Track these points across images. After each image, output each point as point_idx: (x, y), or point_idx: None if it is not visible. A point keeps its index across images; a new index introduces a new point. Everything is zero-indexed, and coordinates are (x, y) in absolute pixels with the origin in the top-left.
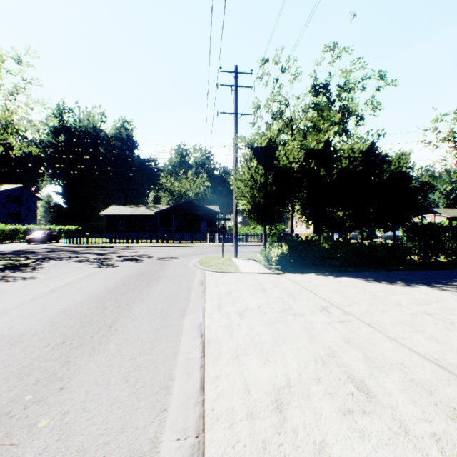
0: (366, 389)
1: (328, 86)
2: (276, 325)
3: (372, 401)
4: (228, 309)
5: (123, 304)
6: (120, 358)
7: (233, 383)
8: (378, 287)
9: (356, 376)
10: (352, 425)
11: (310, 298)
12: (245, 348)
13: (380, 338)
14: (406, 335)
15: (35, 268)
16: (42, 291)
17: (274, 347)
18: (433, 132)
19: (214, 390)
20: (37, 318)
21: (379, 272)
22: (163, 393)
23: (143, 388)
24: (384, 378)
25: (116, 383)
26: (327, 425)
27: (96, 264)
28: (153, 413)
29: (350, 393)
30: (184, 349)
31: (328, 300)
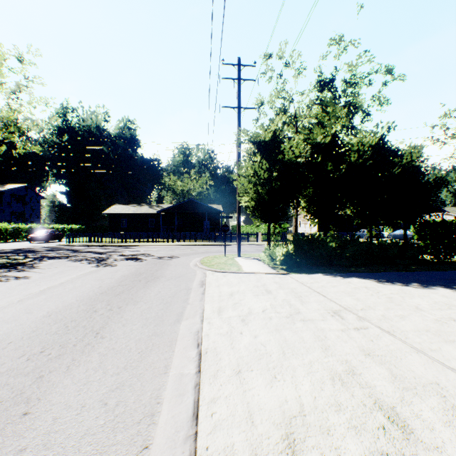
0: (400, 421)
1: (333, 81)
2: (283, 333)
3: (410, 439)
4: (230, 313)
5: (115, 307)
6: (101, 372)
7: (233, 409)
8: (393, 289)
9: (385, 402)
10: None
11: (319, 301)
12: (248, 361)
13: (404, 349)
14: (435, 346)
15: (31, 267)
16: (32, 292)
17: (282, 361)
18: (441, 128)
19: (210, 418)
20: (19, 323)
21: (391, 272)
22: (147, 423)
23: (123, 415)
24: (419, 404)
25: (92, 407)
26: None
27: (94, 263)
28: (130, 453)
29: (380, 426)
30: (177, 362)
31: (340, 304)
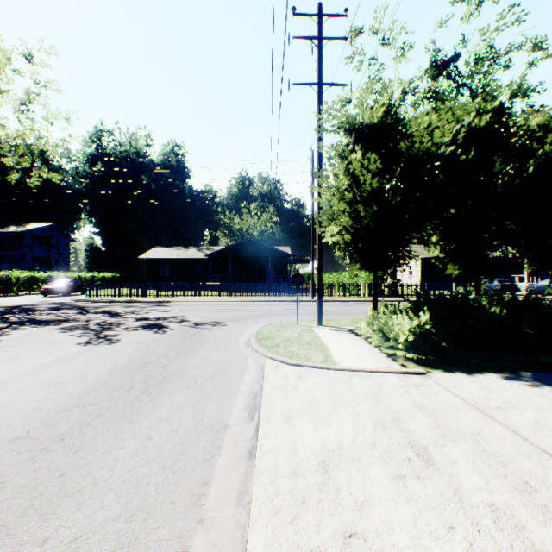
0: None
1: (457, 59)
2: None
3: None
4: None
5: None
6: None
7: None
8: None
9: None
10: None
11: None
12: None
13: None
14: None
15: None
16: None
17: None
18: None
19: None
20: None
21: None
22: None
23: None
24: None
25: None
26: None
27: (88, 336)
28: None
29: None
30: None
31: None
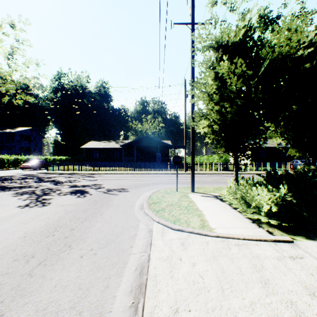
0: None
1: (279, 17)
2: None
3: None
4: None
5: None
6: None
7: None
8: None
9: None
10: None
11: None
12: None
13: None
14: None
15: None
16: None
17: None
18: None
19: None
20: None
21: None
22: None
23: None
24: None
25: None
26: None
27: (30, 199)
28: None
29: None
30: None
31: None
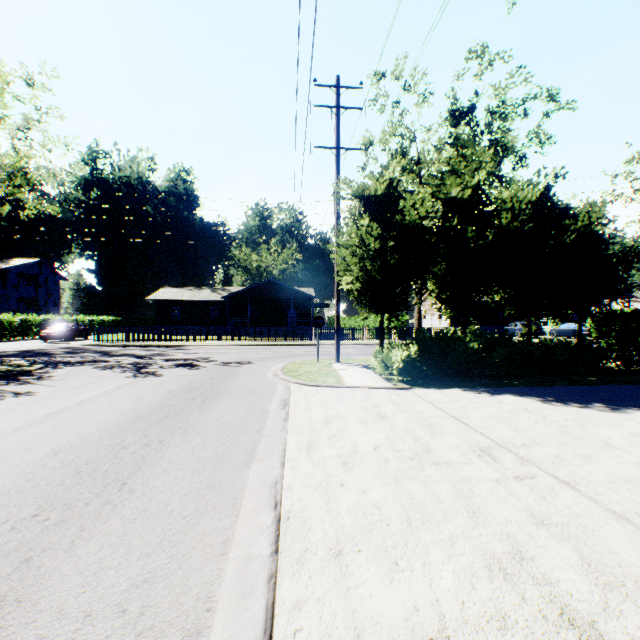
0: None
1: (473, 111)
2: (407, 486)
3: None
4: (325, 452)
5: (154, 440)
6: (123, 553)
7: (329, 622)
8: (566, 412)
9: (577, 611)
10: None
11: (458, 432)
12: (353, 534)
13: (597, 514)
14: None
15: (40, 377)
16: (35, 416)
17: (407, 534)
18: (626, 179)
19: None
20: (8, 466)
21: (560, 386)
22: None
23: (149, 633)
24: (635, 615)
25: (101, 616)
26: None
27: (131, 372)
28: None
29: None
30: (242, 535)
31: (489, 436)
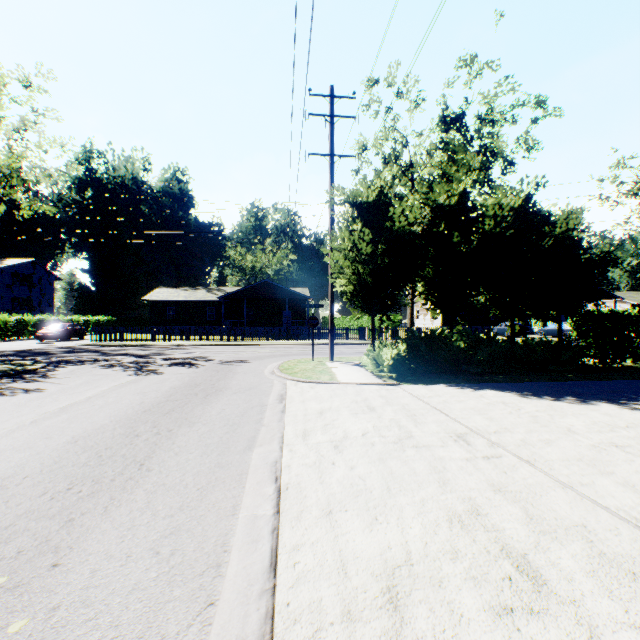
0: (531, 570)
1: (463, 117)
2: (389, 464)
3: (542, 592)
4: (318, 438)
5: (163, 430)
6: (150, 514)
7: (321, 557)
8: (539, 405)
9: (514, 548)
10: (512, 634)
11: (439, 422)
12: (341, 499)
13: (547, 483)
14: (587, 479)
15: (44, 375)
16: (49, 410)
17: (386, 498)
18: (612, 183)
19: (291, 569)
20: (35, 451)
21: (539, 382)
22: (212, 575)
23: (180, 566)
24: (558, 550)
25: (140, 556)
26: (471, 635)
27: (132, 370)
28: (192, 610)
29: (506, 576)
30: (249, 501)
31: (466, 425)
